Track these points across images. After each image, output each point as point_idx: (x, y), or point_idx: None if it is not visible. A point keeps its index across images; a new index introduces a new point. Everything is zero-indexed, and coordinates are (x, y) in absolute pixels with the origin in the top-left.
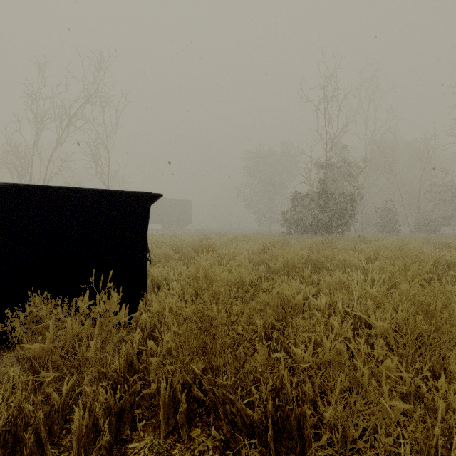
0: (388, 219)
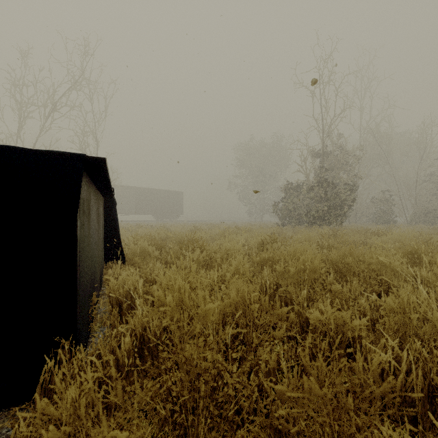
0: (384, 210)
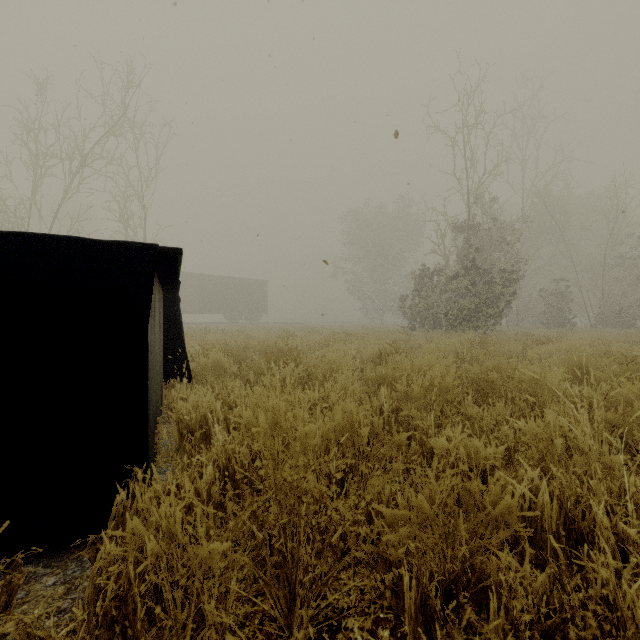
0: (557, 308)
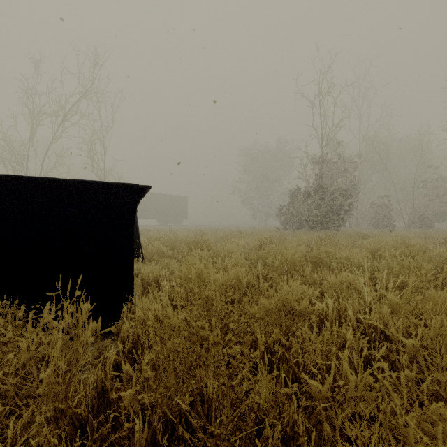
0: (383, 215)
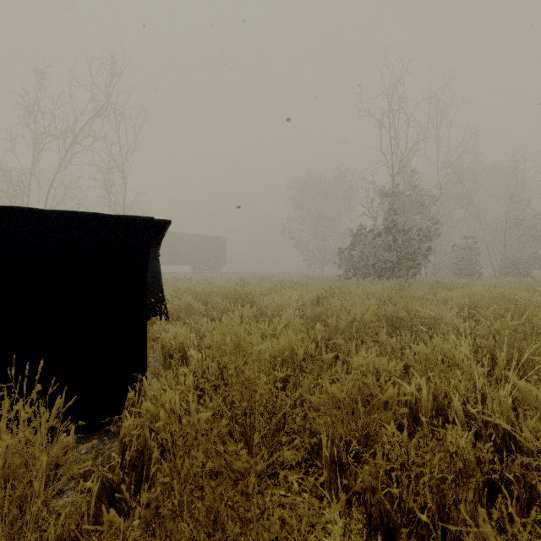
0: (467, 260)
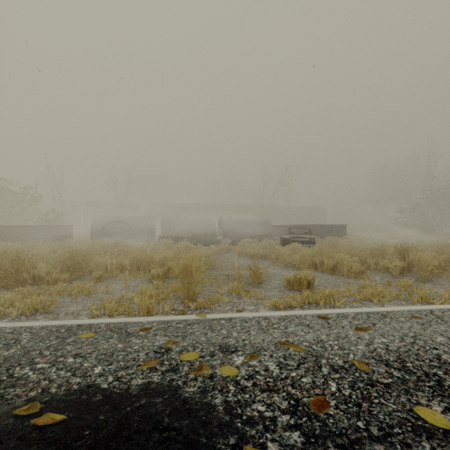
0: None
